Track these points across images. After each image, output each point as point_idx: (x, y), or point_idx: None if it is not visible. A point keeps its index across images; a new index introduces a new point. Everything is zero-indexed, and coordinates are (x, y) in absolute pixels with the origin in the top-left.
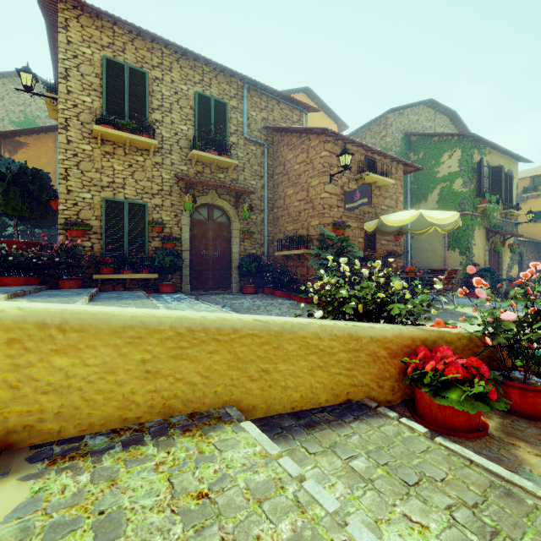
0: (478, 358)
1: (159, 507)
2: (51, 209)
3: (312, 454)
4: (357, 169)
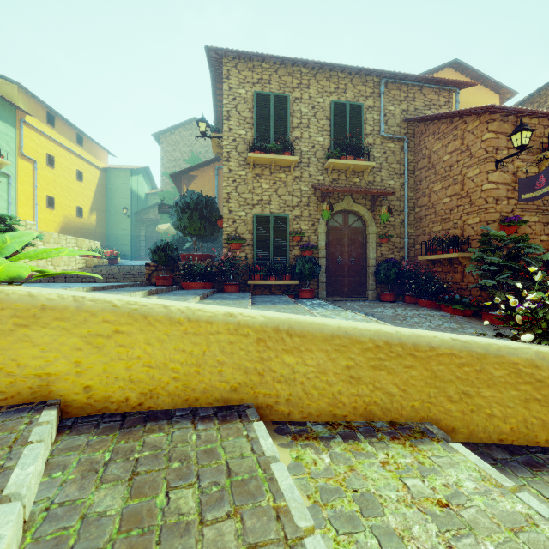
0: None
1: (404, 502)
2: (216, 227)
3: (548, 499)
4: (537, 147)
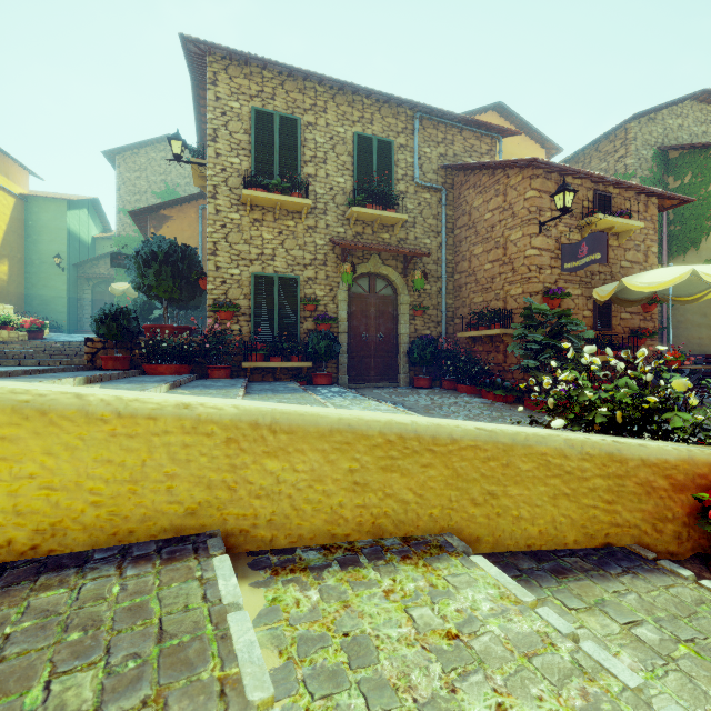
0: None
1: (406, 640)
2: (198, 288)
3: (572, 609)
4: (580, 211)
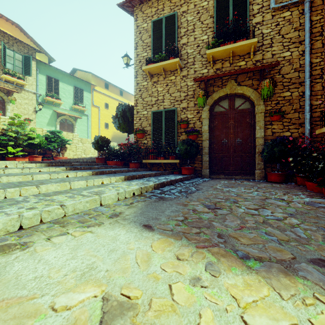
0: None
1: None
2: None
3: None
4: None
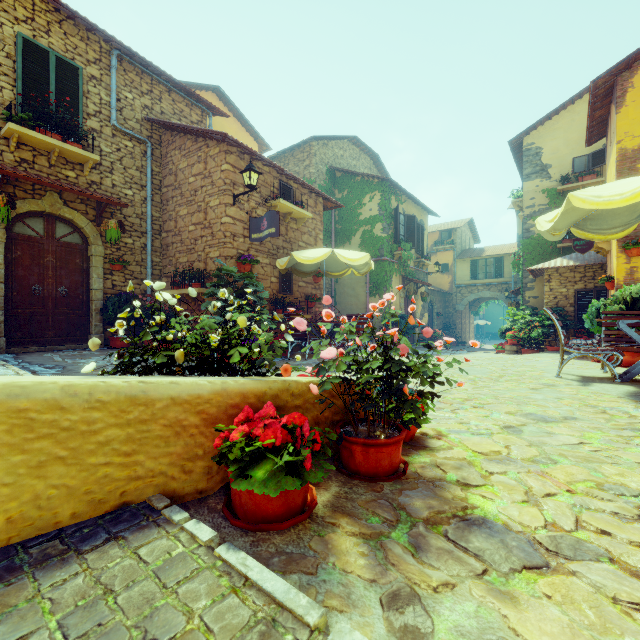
0: (334, 411)
1: None
2: None
3: None
4: (269, 194)
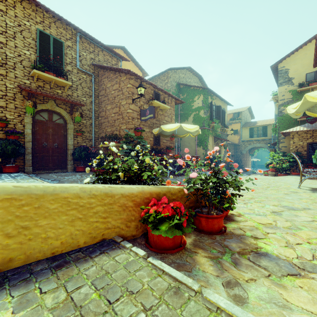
0: (190, 202)
1: None
2: None
3: (43, 293)
4: (149, 98)
